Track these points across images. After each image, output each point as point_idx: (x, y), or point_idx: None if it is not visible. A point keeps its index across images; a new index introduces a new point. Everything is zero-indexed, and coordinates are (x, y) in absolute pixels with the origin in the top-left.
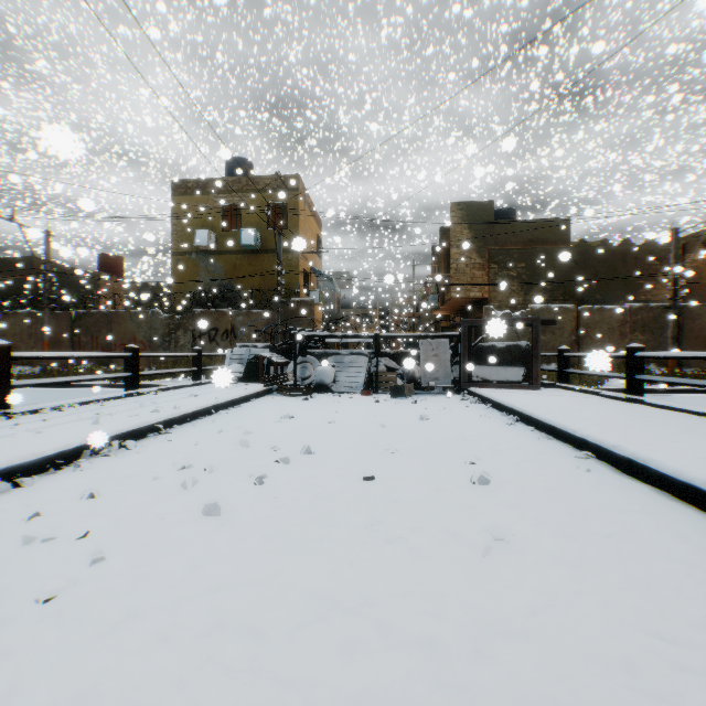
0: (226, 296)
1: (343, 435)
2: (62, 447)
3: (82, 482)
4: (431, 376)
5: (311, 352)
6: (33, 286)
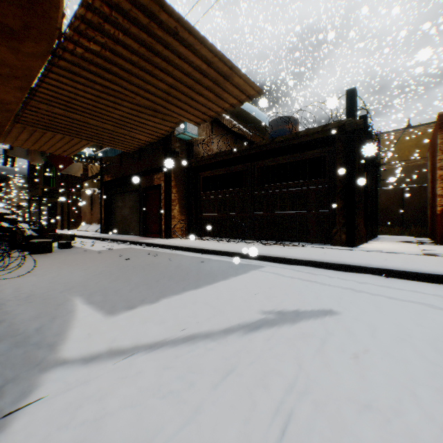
0: None
1: None
2: None
3: None
4: None
5: None
6: None
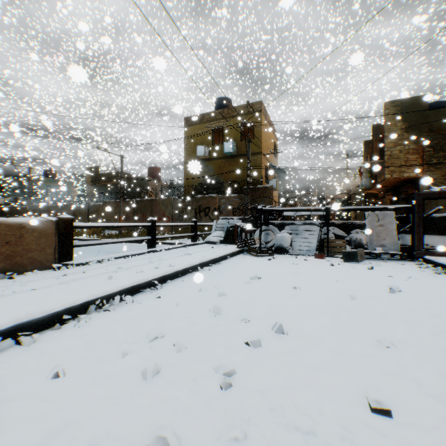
0: (215, 186)
1: (312, 306)
2: (68, 303)
3: (67, 346)
4: (377, 243)
5: (272, 222)
6: (118, 187)
